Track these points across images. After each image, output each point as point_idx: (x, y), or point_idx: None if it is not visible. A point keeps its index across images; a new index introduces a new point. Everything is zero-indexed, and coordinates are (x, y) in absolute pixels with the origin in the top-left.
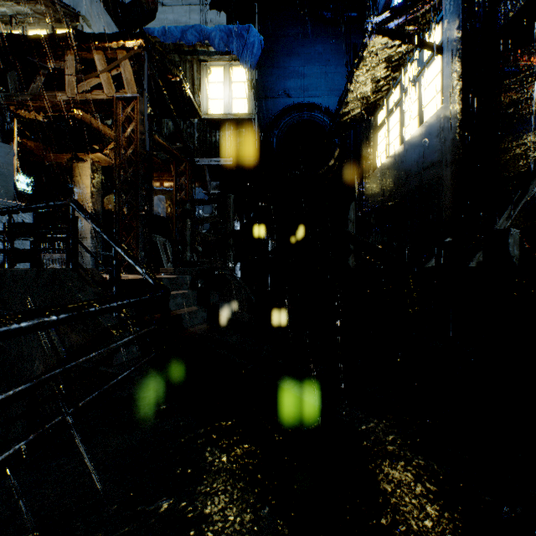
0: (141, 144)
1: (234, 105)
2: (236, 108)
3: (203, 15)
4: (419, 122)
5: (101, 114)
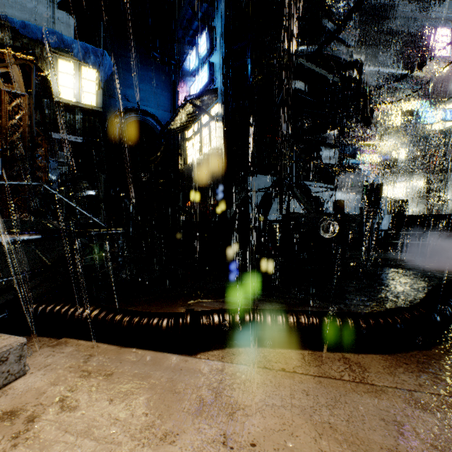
0: (28, 130)
1: (84, 96)
2: (85, 99)
3: (51, 10)
4: (209, 147)
5: None
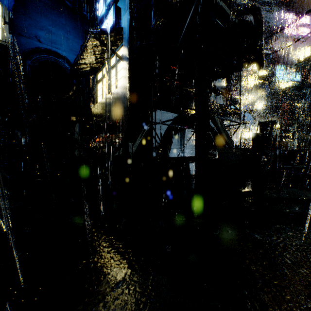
0: None
1: None
2: None
3: None
4: (116, 87)
5: None
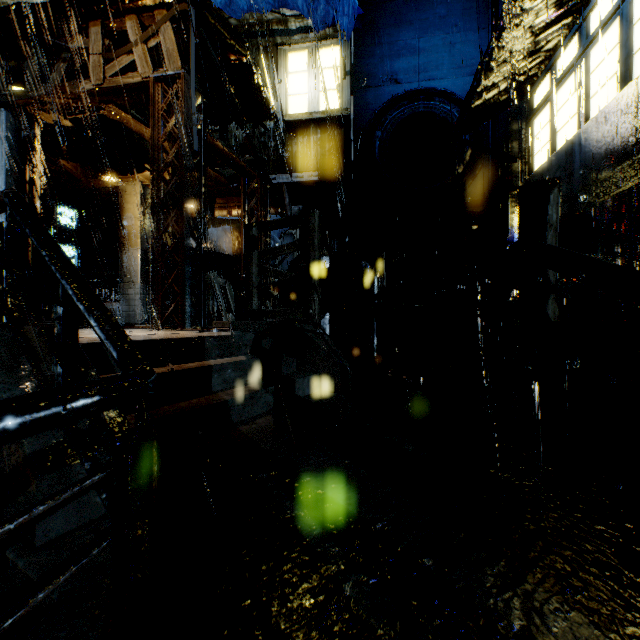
0: (186, 142)
1: (322, 99)
2: (324, 104)
3: None
4: (621, 81)
5: None
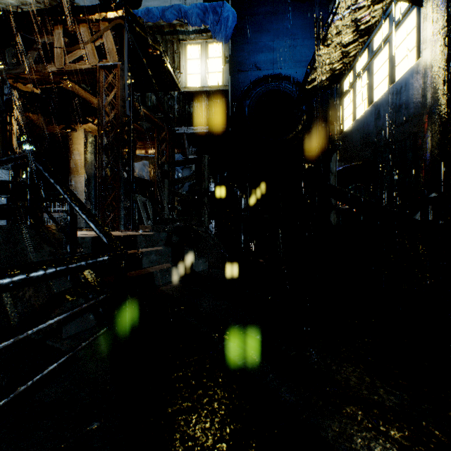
0: (121, 109)
1: (210, 78)
2: (212, 81)
3: (183, 0)
4: (389, 82)
5: (94, 90)
